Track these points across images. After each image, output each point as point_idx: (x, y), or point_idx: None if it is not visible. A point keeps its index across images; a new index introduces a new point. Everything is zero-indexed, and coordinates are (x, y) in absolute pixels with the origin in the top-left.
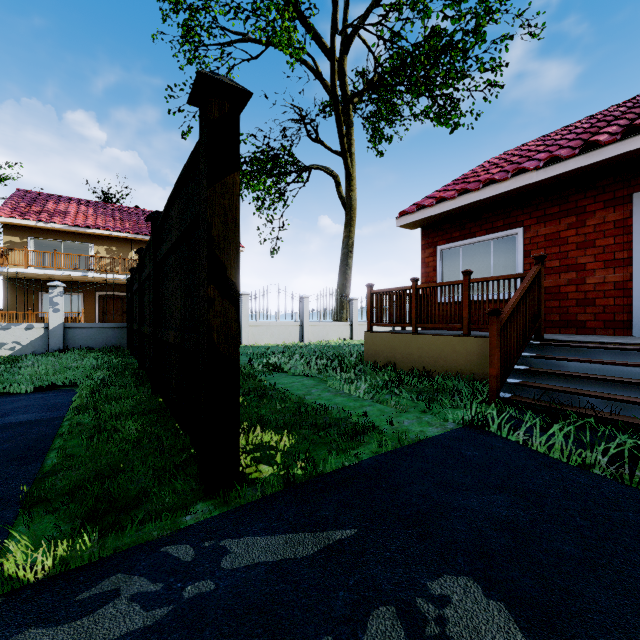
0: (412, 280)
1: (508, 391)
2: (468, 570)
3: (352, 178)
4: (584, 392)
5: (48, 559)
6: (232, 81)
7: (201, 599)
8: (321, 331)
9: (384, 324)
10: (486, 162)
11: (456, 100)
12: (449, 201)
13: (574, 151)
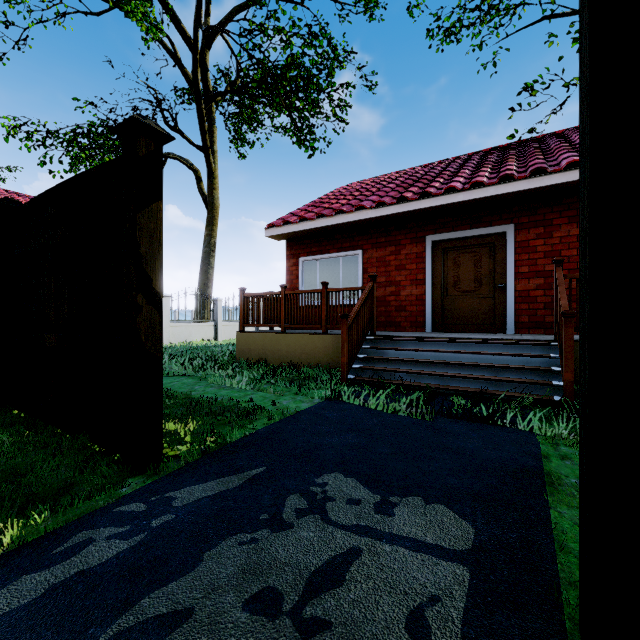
0: (281, 287)
1: (353, 374)
2: (336, 469)
3: (214, 176)
4: (397, 370)
5: (6, 536)
6: (157, 125)
7: (168, 523)
8: (183, 332)
9: (256, 325)
10: (336, 190)
11: (312, 125)
12: (310, 221)
13: (394, 200)
